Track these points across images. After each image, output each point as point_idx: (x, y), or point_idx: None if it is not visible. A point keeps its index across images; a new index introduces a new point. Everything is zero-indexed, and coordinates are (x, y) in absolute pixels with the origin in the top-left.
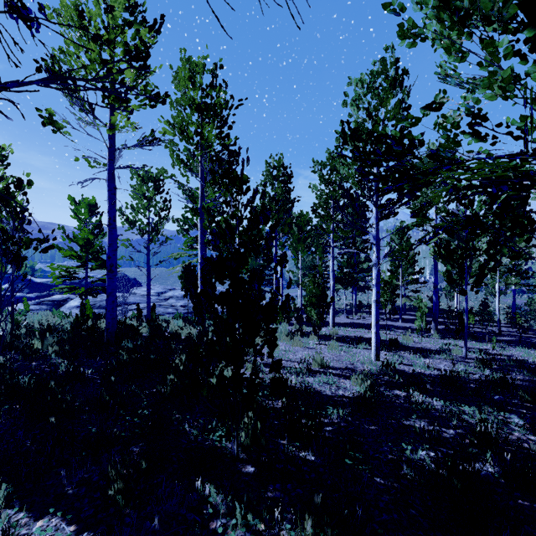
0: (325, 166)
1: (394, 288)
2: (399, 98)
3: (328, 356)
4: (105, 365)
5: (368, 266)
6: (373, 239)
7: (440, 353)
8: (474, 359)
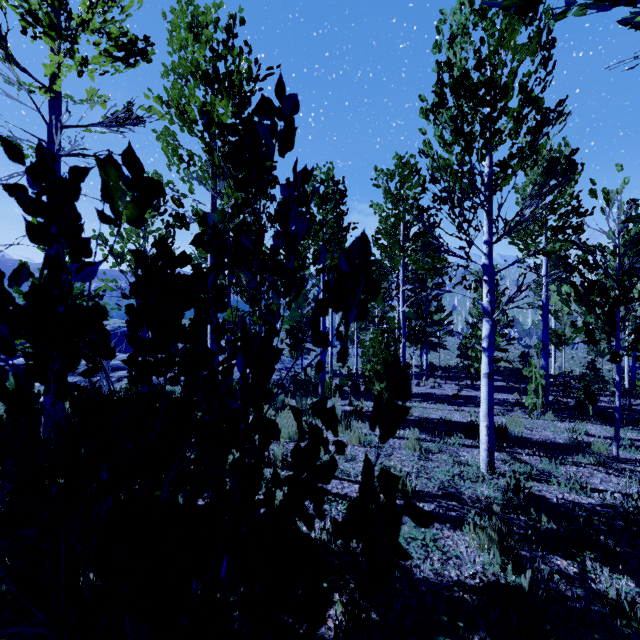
0: (393, 176)
1: (498, 350)
2: (529, 34)
3: (409, 464)
4: (5, 500)
5: (440, 318)
6: (484, 273)
7: (576, 451)
8: (633, 463)
